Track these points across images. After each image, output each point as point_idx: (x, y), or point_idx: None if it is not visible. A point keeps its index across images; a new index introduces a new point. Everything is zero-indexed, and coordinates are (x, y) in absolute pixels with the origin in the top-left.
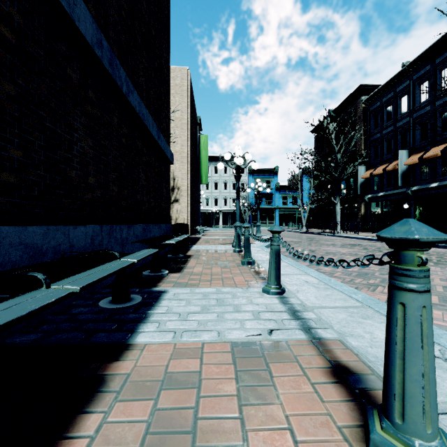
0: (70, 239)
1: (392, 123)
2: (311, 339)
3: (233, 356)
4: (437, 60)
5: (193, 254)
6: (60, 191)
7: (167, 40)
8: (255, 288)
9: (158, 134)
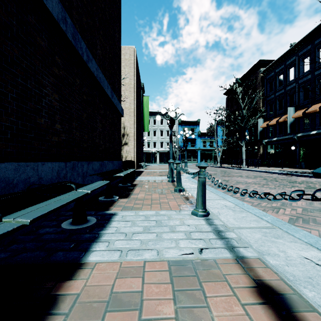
0: (39, 173)
1: (282, 87)
2: (236, 258)
3: (170, 274)
4: (316, 41)
5: (138, 183)
6: (30, 134)
7: (119, 25)
8: (185, 211)
9: (111, 93)
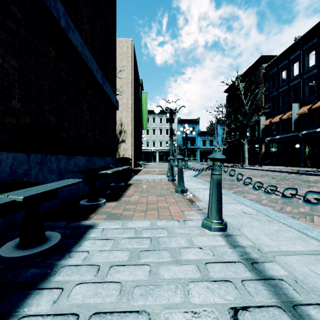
0: None
1: (286, 83)
2: None
3: None
4: None
5: (133, 183)
6: None
7: (113, 7)
8: (192, 220)
9: (103, 80)
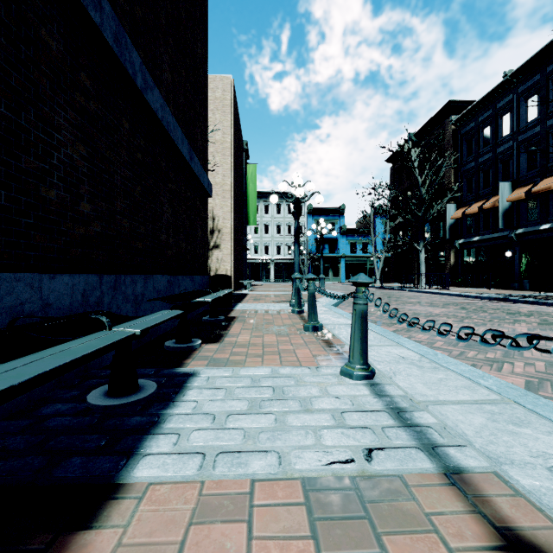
0: (44, 294)
1: (490, 148)
2: (445, 472)
3: (309, 511)
4: (549, 67)
5: (238, 316)
6: (27, 219)
7: (204, 33)
8: (328, 367)
9: (190, 154)
